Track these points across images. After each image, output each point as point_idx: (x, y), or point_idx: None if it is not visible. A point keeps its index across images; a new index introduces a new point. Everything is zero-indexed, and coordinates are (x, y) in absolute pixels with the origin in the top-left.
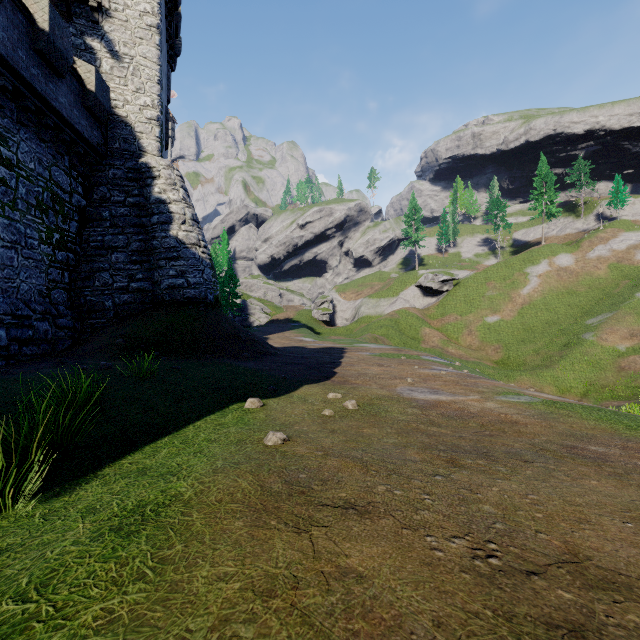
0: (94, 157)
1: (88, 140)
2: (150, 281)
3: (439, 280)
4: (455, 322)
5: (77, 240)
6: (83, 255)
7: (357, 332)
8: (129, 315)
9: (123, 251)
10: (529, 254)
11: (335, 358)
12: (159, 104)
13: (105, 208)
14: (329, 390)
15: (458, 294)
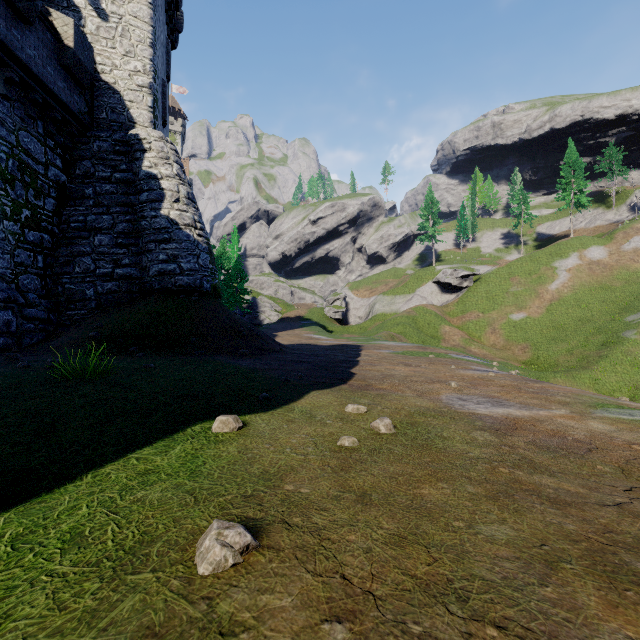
0: (75, 126)
1: (66, 105)
2: (138, 267)
3: (458, 275)
4: (477, 320)
5: (55, 220)
6: (62, 237)
7: (372, 330)
8: (113, 306)
9: (108, 233)
10: (556, 247)
11: (351, 356)
12: (151, 70)
13: (88, 185)
14: (347, 399)
15: (479, 290)
